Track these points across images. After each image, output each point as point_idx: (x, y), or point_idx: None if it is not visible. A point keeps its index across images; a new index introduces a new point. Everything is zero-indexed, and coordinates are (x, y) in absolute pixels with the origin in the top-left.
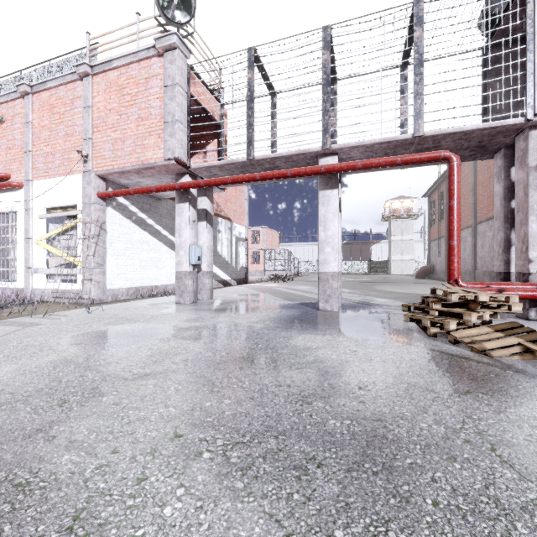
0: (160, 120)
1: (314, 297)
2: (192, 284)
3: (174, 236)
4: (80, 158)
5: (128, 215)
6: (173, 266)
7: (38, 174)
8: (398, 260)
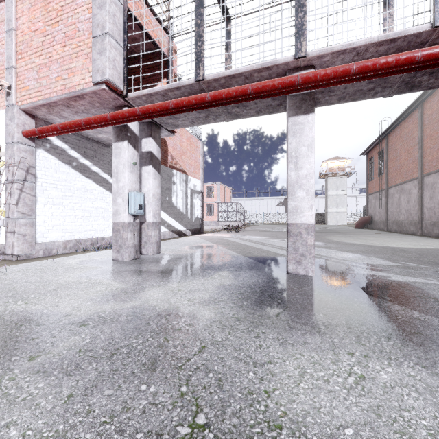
0: (89, 36)
1: (272, 251)
2: (132, 238)
3: None
4: (3, 91)
5: (67, 160)
6: None
7: None
8: (334, 212)
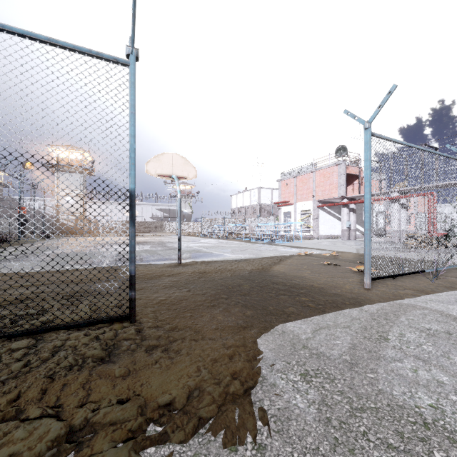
0: (336, 184)
1: None
2: (347, 234)
3: (341, 215)
4: (311, 196)
5: (325, 211)
6: (340, 227)
7: (298, 201)
8: None
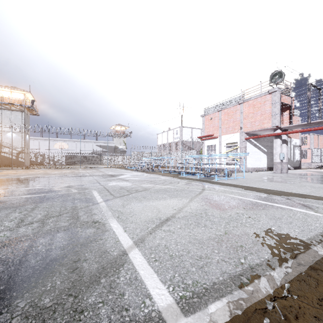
0: (269, 114)
1: None
2: (280, 167)
3: (265, 148)
4: (238, 128)
5: (251, 143)
6: (264, 160)
7: (223, 134)
8: None
